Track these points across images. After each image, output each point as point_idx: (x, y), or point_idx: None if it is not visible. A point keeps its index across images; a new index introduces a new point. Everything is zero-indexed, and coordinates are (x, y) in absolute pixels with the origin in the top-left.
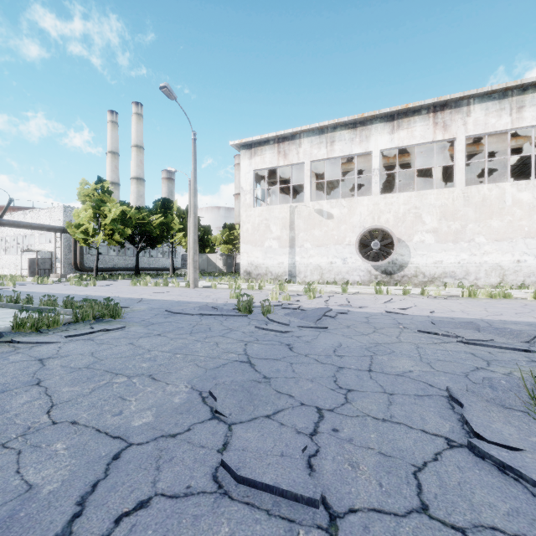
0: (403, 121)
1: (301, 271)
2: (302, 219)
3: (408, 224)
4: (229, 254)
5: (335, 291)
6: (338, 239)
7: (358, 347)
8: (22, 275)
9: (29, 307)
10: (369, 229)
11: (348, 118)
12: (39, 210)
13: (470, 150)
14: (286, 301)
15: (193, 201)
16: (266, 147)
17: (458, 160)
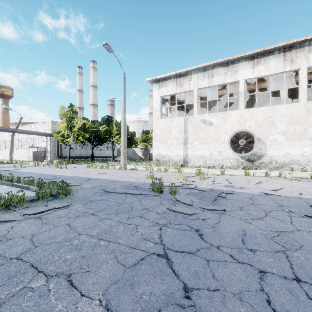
0: (261, 59)
1: (191, 159)
2: (192, 126)
3: (264, 128)
4: (145, 148)
5: (216, 173)
6: (216, 138)
7: (262, 236)
8: (29, 160)
9: (16, 185)
10: (238, 131)
11: (223, 59)
12: (38, 124)
13: (308, 77)
14: (185, 182)
15: (124, 116)
16: (169, 81)
17: (302, 83)
